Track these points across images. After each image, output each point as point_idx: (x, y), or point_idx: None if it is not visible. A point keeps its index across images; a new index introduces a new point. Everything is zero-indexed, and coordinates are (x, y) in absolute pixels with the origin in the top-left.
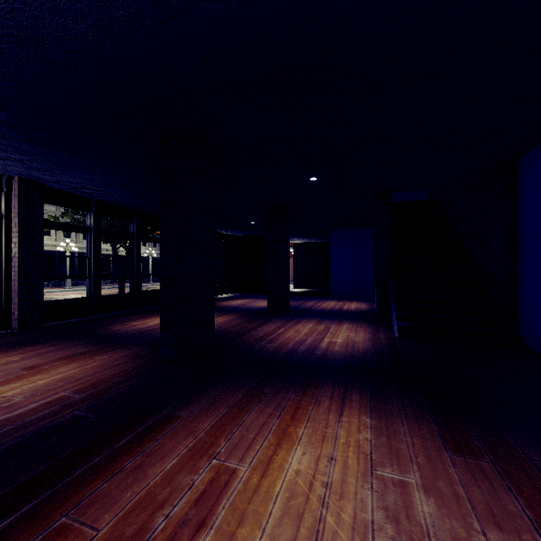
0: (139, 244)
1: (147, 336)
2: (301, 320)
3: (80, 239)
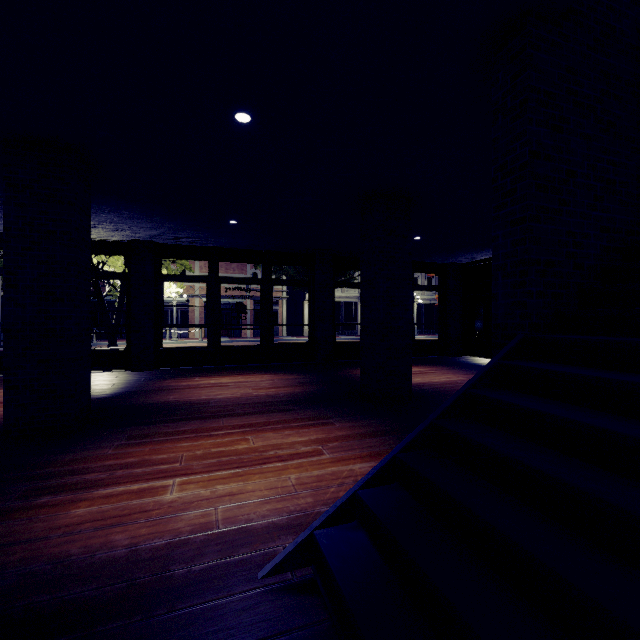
0: (268, 289)
1: (133, 396)
2: (332, 423)
3: (345, 289)
